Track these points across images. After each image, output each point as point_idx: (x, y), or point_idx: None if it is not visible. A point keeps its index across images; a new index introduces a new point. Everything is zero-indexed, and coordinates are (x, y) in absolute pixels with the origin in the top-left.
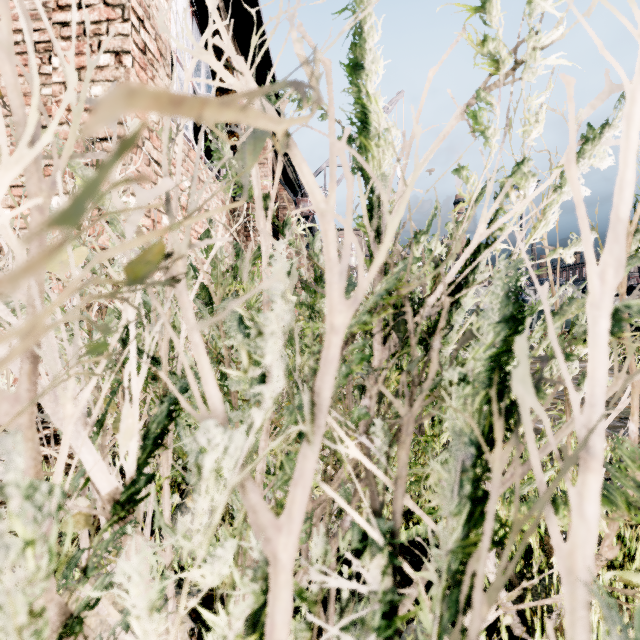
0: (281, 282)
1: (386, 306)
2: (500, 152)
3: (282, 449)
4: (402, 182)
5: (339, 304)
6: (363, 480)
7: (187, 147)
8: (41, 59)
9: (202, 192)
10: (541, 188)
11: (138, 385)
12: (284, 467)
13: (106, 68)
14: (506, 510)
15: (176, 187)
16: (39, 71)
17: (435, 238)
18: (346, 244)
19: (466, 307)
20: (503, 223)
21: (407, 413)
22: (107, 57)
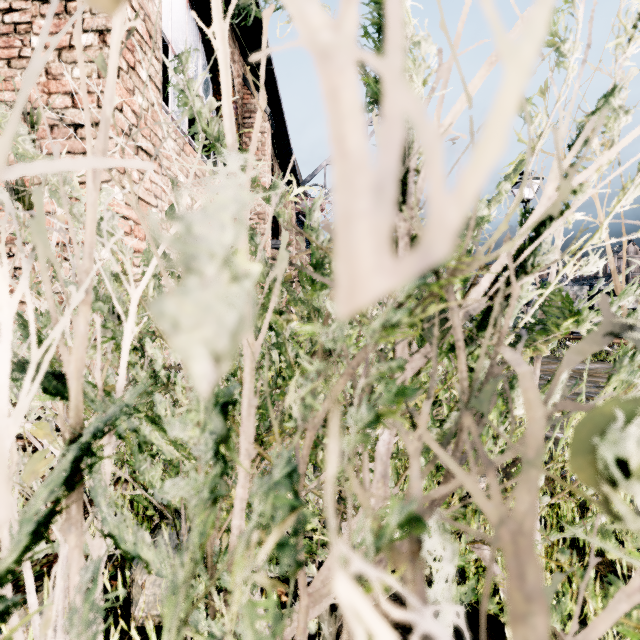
0: (225, 229)
1: (429, 297)
2: (579, 78)
3: (243, 578)
4: (437, 123)
5: (375, 273)
6: (384, 561)
7: (182, 141)
8: (22, 41)
9: (59, 38)
10: (637, 130)
11: (8, 431)
12: (268, 531)
13: (89, 48)
14: (596, 603)
15: (104, 121)
16: (20, 54)
17: (482, 205)
18: (389, 115)
19: (520, 302)
20: (579, 183)
21: (504, 518)
22: (90, 36)
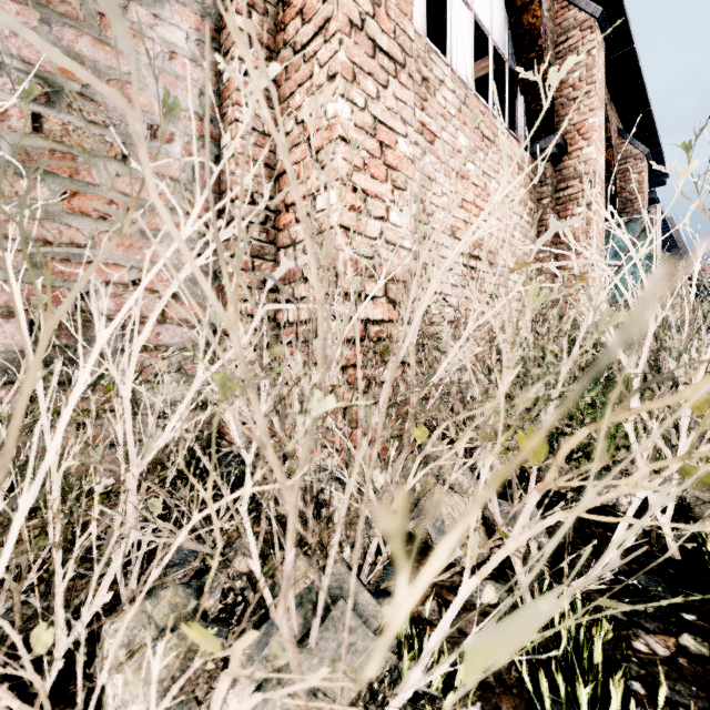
0: None
1: None
2: None
3: None
4: None
5: None
6: None
7: None
8: None
9: None
10: None
11: None
12: None
13: None
14: None
15: None
16: None
17: None
18: None
19: None
20: None
21: None
22: None
